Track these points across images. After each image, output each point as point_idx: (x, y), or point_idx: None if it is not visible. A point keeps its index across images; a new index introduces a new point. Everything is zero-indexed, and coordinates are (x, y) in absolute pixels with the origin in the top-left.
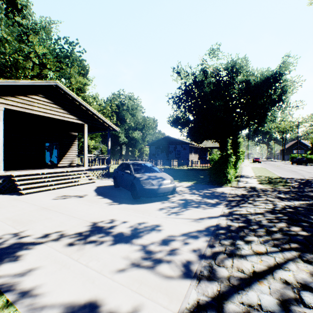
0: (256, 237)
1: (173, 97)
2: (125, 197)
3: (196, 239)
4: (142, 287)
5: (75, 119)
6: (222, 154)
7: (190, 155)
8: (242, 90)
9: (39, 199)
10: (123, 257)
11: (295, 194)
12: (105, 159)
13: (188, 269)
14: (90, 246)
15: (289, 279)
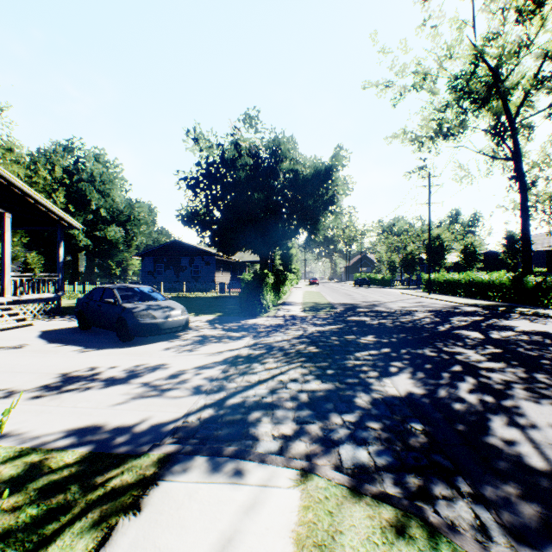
0: (273, 359)
1: (187, 177)
2: (107, 341)
3: (211, 369)
4: (150, 407)
5: None
6: (257, 273)
7: (218, 274)
8: (289, 183)
9: None
10: (123, 394)
11: (332, 319)
12: (52, 282)
13: (199, 389)
14: (71, 393)
15: (284, 379)
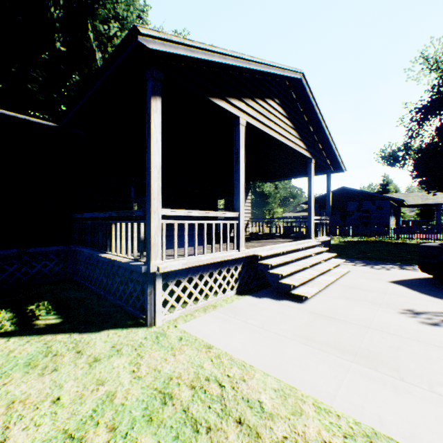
0: None
1: (416, 108)
2: None
3: None
4: None
5: (303, 148)
6: None
7: (390, 218)
8: None
9: (390, 323)
10: None
11: None
12: (325, 225)
13: None
14: None
15: None
